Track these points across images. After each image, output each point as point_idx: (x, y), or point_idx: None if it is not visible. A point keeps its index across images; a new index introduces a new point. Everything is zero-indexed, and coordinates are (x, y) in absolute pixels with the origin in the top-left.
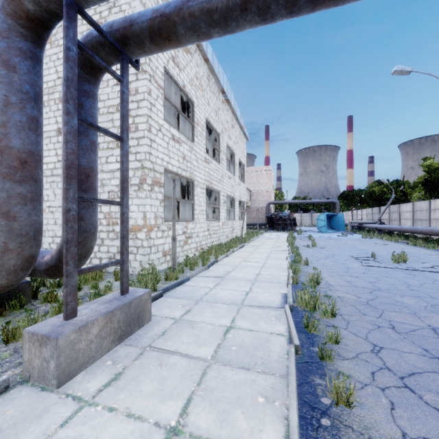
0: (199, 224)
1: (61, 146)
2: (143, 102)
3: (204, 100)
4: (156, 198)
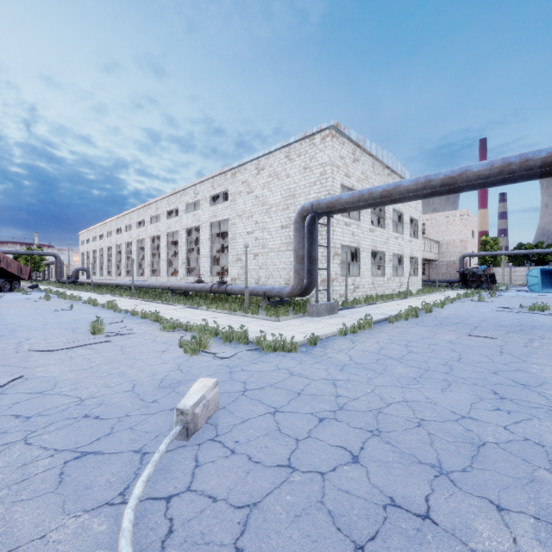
0: (365, 279)
1: (283, 235)
2: None
3: (368, 186)
4: (335, 263)
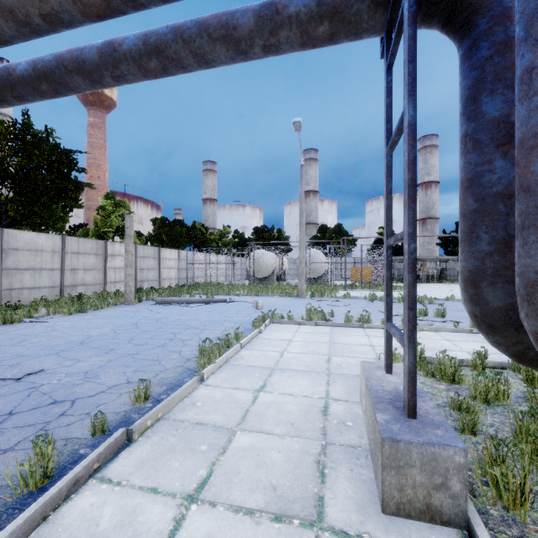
0: None
1: None
2: None
3: None
4: None
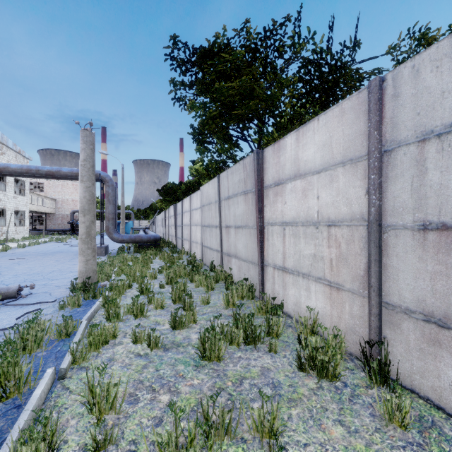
0: None
1: None
2: None
3: None
4: None
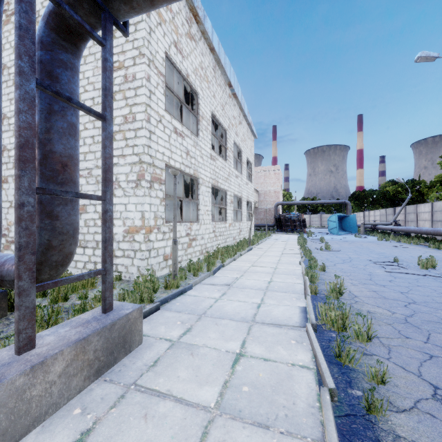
0: (205, 225)
1: None
2: (141, 89)
3: (209, 92)
4: (155, 196)
